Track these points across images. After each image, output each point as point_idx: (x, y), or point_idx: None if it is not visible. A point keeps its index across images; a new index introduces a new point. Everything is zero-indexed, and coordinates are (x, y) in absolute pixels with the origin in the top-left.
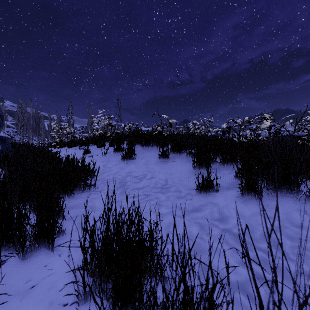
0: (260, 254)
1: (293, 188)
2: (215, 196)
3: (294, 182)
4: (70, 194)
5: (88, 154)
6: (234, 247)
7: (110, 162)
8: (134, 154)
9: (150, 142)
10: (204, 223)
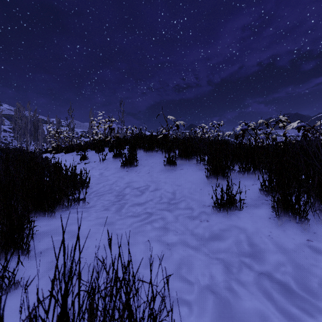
0: None
1: None
2: (239, 216)
3: None
4: (49, 213)
5: (85, 160)
6: (285, 308)
7: (108, 170)
8: (136, 160)
9: (154, 147)
10: (230, 260)
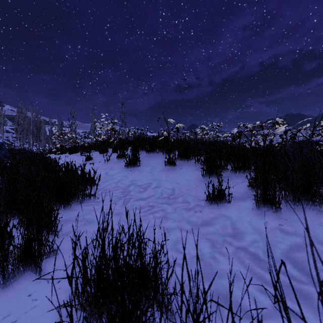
0: (283, 278)
1: (315, 200)
2: (227, 208)
3: (316, 193)
4: (67, 205)
5: (90, 160)
6: (252, 269)
7: (113, 169)
8: (138, 161)
9: (156, 148)
10: (216, 239)
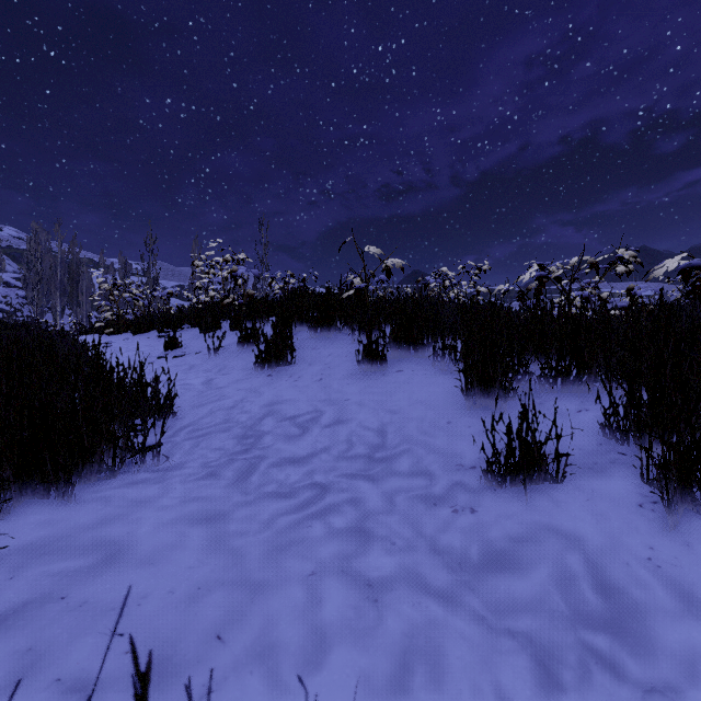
0: None
1: None
2: (556, 499)
3: None
4: (58, 489)
5: (177, 349)
6: None
7: (226, 372)
8: (290, 350)
9: (334, 319)
10: (550, 640)
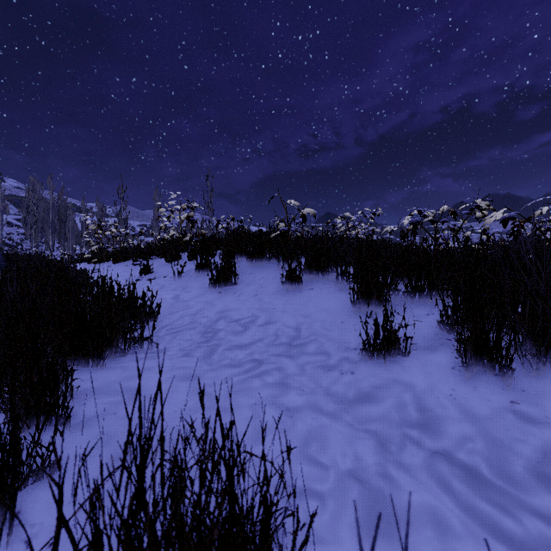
0: (540, 528)
1: None
2: (403, 365)
3: None
4: (95, 361)
5: (149, 274)
6: (469, 504)
7: (188, 290)
8: (234, 274)
9: (265, 252)
10: (387, 433)
